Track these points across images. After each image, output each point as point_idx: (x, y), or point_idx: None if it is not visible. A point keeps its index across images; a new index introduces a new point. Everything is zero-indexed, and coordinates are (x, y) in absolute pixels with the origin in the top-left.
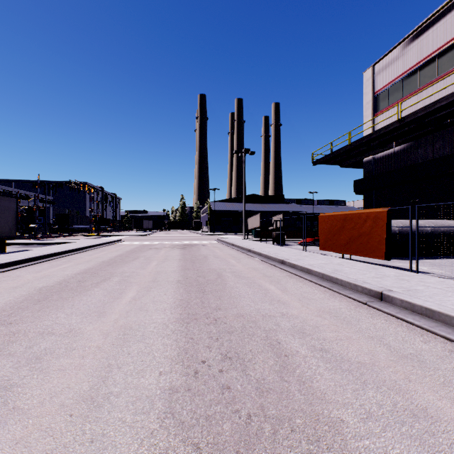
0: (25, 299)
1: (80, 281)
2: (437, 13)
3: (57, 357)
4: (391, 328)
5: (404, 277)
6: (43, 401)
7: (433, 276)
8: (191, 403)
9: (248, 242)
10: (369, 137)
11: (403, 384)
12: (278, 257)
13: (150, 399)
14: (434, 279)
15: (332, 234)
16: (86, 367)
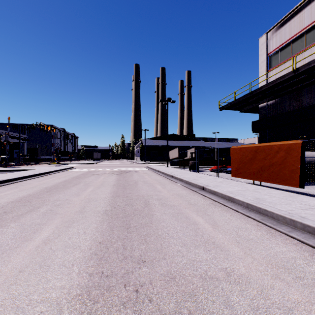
0: None
1: (5, 212)
2: None
3: None
4: None
5: None
6: None
7: None
8: None
9: (170, 169)
10: (267, 86)
11: None
12: (198, 184)
13: None
14: None
15: (243, 163)
16: None
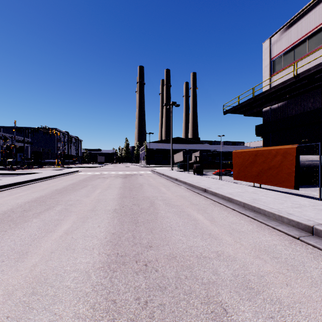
0: None
1: (25, 210)
2: None
3: None
4: None
5: (320, 207)
6: None
7: None
8: None
9: (175, 172)
10: (269, 91)
11: None
12: (201, 186)
13: None
14: None
15: (244, 167)
16: None
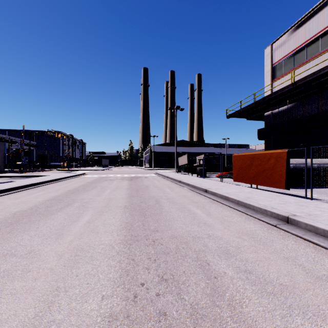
0: None
1: (48, 206)
2: (320, 4)
3: (12, 280)
4: (301, 248)
5: (302, 203)
6: None
7: (324, 202)
8: None
9: (179, 175)
10: (269, 97)
11: (326, 309)
12: (202, 187)
13: None
14: (326, 205)
15: (243, 169)
16: (36, 291)
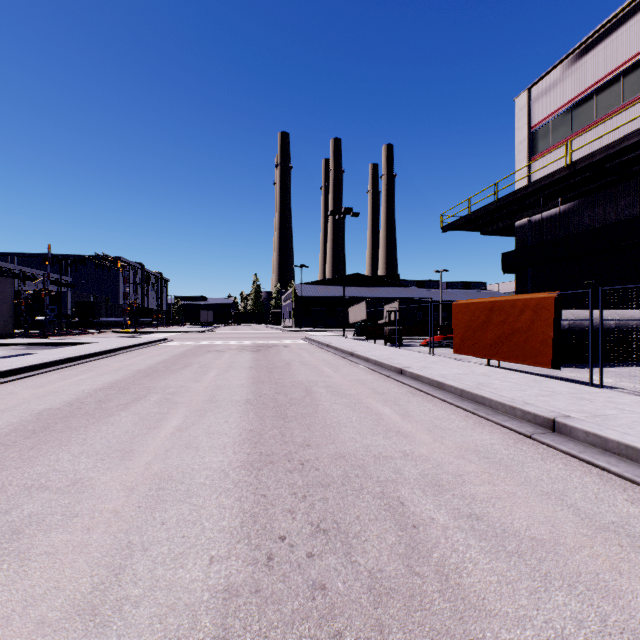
0: (13, 430)
1: (101, 400)
2: (622, 11)
3: (47, 531)
4: (575, 477)
5: (584, 395)
6: (10, 616)
7: (625, 393)
8: (259, 618)
9: (350, 341)
10: (524, 191)
11: (610, 580)
12: (394, 365)
13: (190, 611)
14: (628, 397)
15: (472, 330)
16: (92, 549)
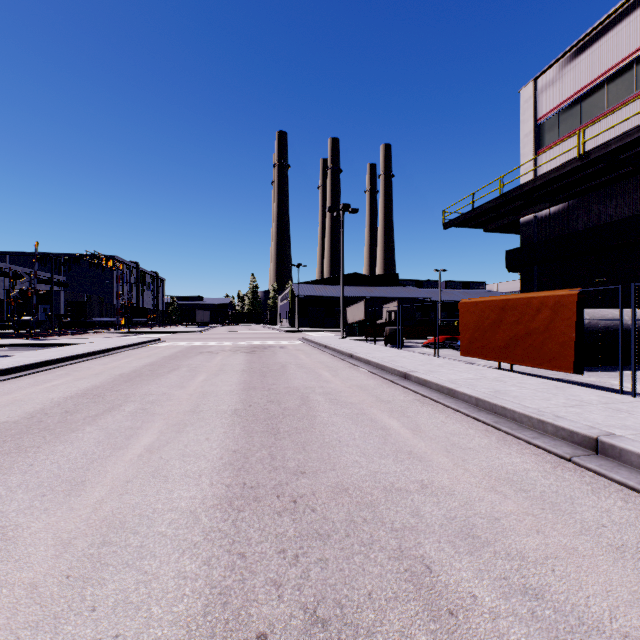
0: None
1: (68, 411)
2: None
3: None
4: None
5: (618, 406)
6: None
7: None
8: None
9: (348, 342)
10: (532, 185)
11: None
12: (398, 368)
13: None
14: None
15: (481, 331)
16: None
